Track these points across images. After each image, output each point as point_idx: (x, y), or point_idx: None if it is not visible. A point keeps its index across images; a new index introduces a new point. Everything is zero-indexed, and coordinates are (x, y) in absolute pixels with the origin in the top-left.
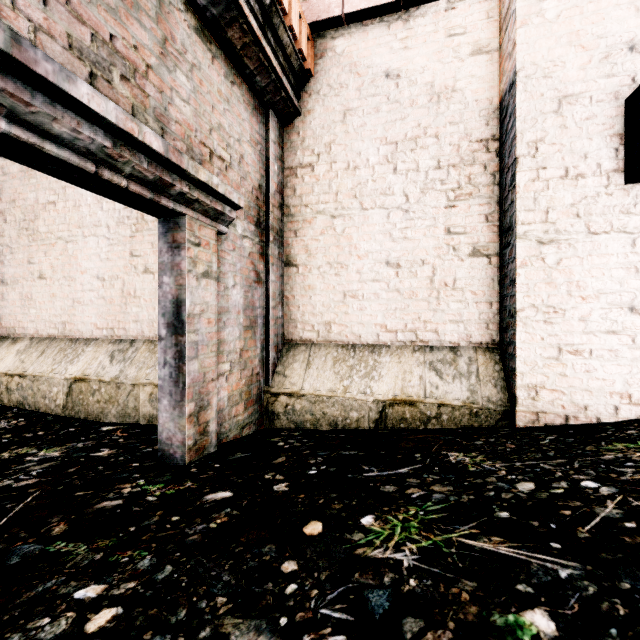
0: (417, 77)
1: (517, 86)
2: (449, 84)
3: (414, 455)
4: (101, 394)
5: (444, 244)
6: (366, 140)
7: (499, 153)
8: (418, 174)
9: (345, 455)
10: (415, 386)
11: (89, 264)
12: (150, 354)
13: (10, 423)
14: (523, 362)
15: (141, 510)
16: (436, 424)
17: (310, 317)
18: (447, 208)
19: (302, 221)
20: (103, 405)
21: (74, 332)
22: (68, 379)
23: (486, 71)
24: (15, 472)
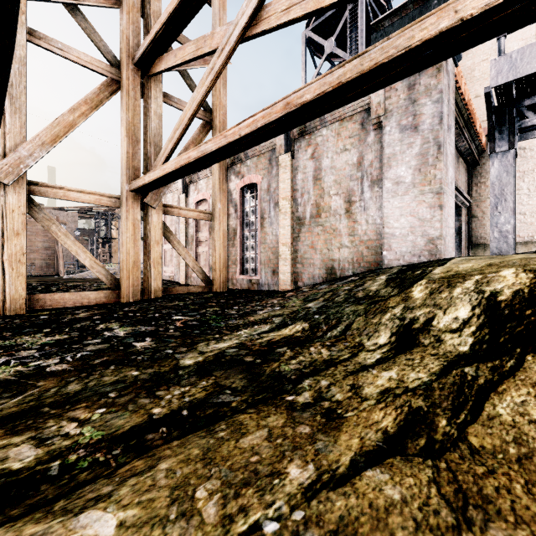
0: (534, 148)
1: None
2: None
3: None
4: None
5: None
6: None
7: None
8: (534, 182)
9: None
10: None
11: None
12: None
13: None
14: None
15: None
16: None
17: (484, 235)
18: None
19: (480, 202)
20: None
21: None
22: None
23: None
24: None
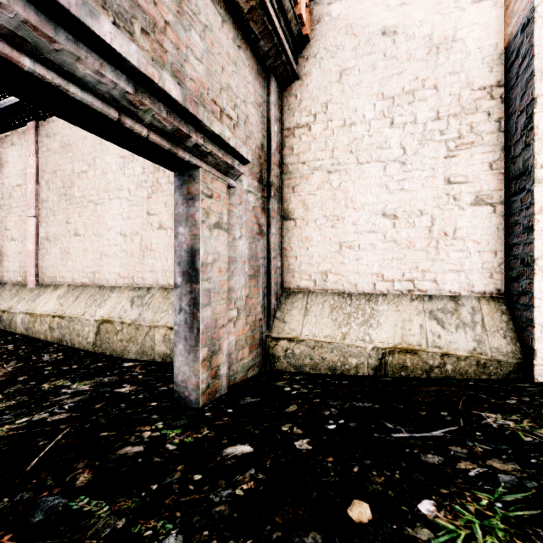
0: (415, 31)
1: (535, 22)
2: (449, 34)
3: (440, 413)
4: (123, 334)
5: (443, 194)
6: (362, 97)
7: (505, 99)
8: (416, 126)
9: (360, 407)
10: (416, 335)
11: (114, 222)
12: (164, 300)
13: (51, 357)
14: (542, 313)
15: (162, 462)
16: (439, 373)
17: (307, 267)
18: (447, 158)
19: (299, 178)
20: (125, 343)
21: (102, 280)
22: (97, 320)
23: (490, 17)
24: (51, 404)
